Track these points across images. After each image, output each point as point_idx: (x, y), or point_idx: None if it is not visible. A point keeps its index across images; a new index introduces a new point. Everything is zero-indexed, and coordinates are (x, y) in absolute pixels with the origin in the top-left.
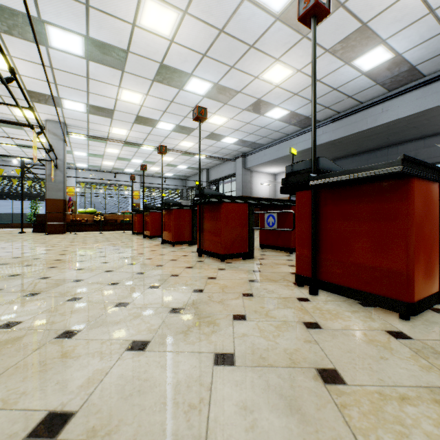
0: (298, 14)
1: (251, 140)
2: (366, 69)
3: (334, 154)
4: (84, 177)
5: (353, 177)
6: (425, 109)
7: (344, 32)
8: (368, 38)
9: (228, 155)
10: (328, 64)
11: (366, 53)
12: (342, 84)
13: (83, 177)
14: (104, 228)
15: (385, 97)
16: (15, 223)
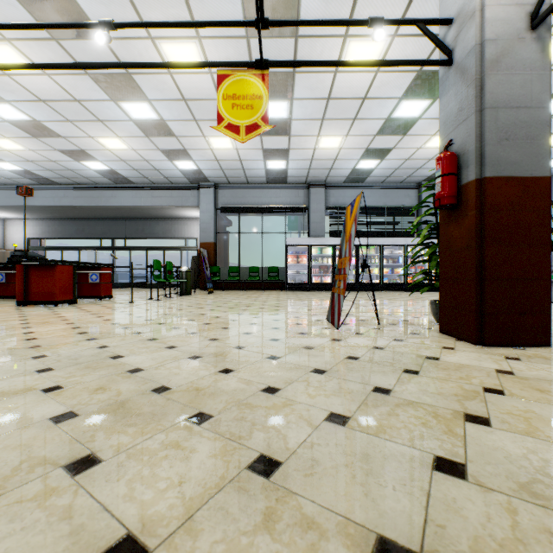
0: (17, 192)
1: None
2: (93, 168)
3: (80, 215)
4: None
5: (38, 263)
6: (137, 205)
7: (69, 147)
8: (88, 156)
9: None
10: (60, 156)
11: (90, 162)
12: (77, 170)
13: None
14: None
15: (114, 186)
16: None
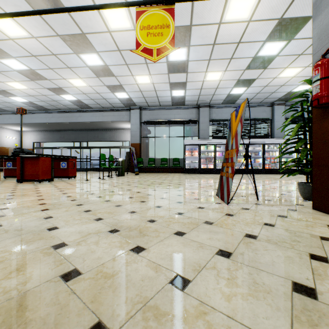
0: (16, 111)
1: None
2: (67, 99)
3: (62, 128)
4: None
5: (29, 156)
6: (93, 121)
7: (52, 86)
8: (64, 91)
9: None
10: (48, 92)
11: (65, 95)
12: (58, 100)
13: None
14: None
15: (80, 110)
16: None
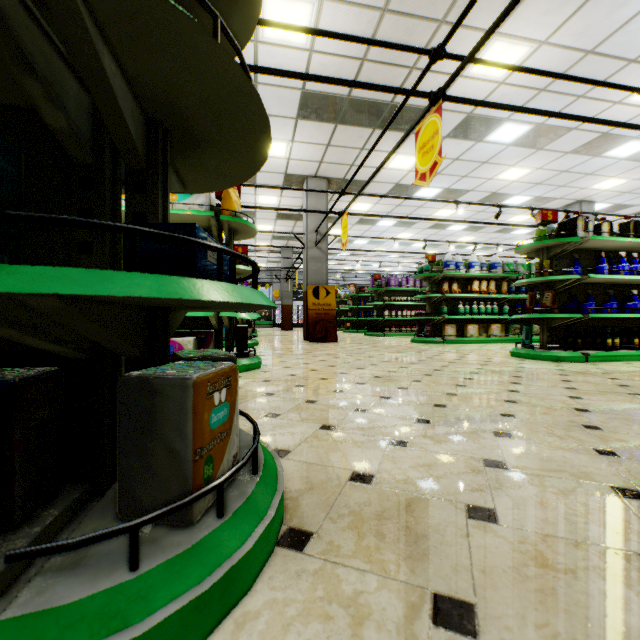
0: None
1: None
2: None
3: None
4: None
5: None
6: None
7: None
8: None
9: None
10: None
11: None
12: None
13: None
14: None
15: None
16: None
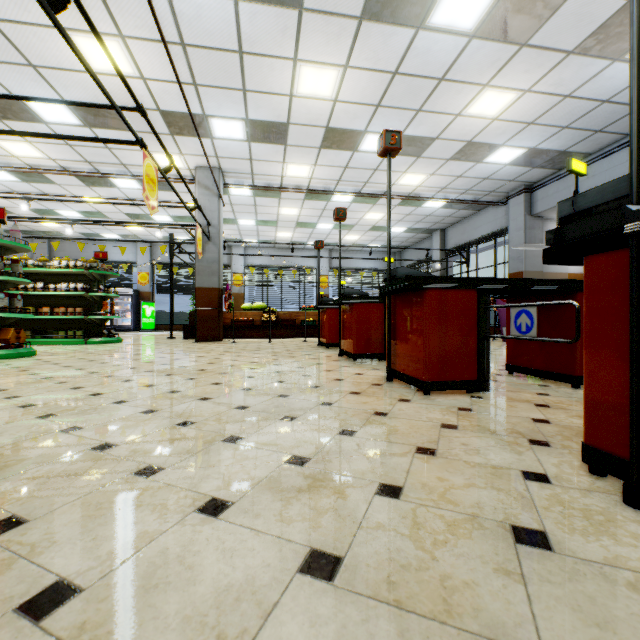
0: None
1: (559, 147)
2: None
3: None
4: (253, 258)
5: None
6: None
7: None
8: None
9: (491, 194)
10: None
11: None
12: None
13: (253, 258)
14: (275, 333)
15: None
16: (176, 325)
